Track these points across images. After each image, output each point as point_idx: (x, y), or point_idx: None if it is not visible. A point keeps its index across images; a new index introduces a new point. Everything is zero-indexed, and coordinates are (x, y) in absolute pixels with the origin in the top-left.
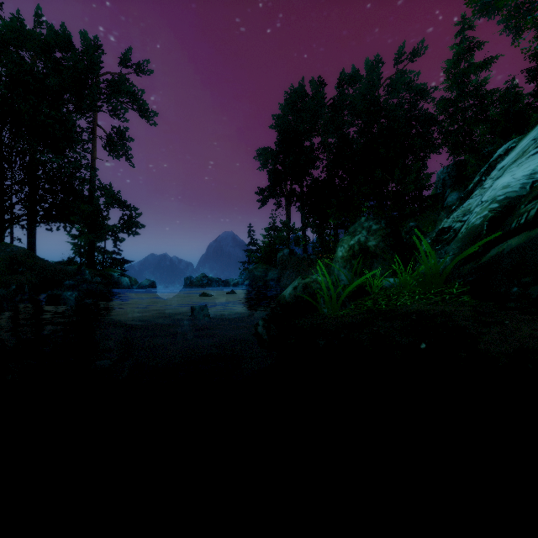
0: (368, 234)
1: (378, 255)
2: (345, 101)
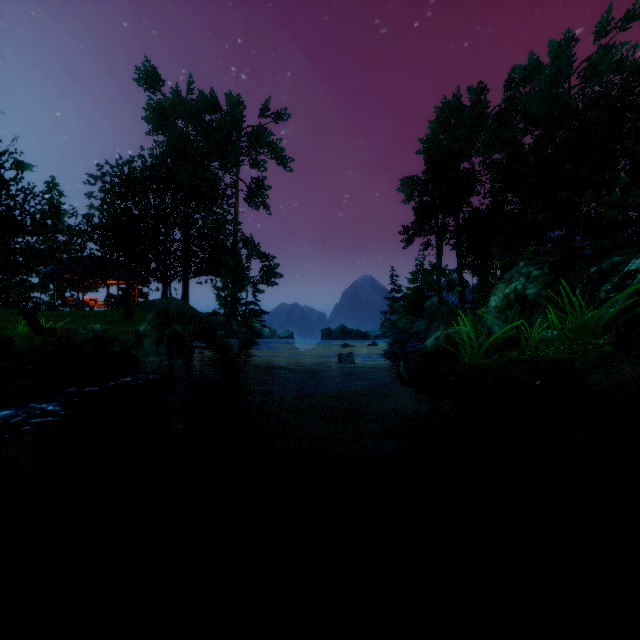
0: (527, 281)
1: (539, 305)
2: (517, 106)
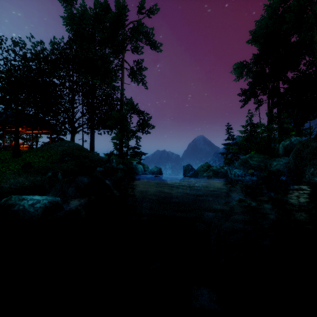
0: None
1: None
2: None
